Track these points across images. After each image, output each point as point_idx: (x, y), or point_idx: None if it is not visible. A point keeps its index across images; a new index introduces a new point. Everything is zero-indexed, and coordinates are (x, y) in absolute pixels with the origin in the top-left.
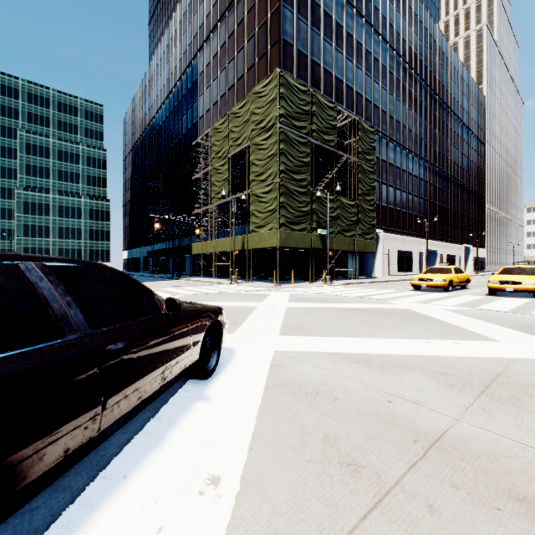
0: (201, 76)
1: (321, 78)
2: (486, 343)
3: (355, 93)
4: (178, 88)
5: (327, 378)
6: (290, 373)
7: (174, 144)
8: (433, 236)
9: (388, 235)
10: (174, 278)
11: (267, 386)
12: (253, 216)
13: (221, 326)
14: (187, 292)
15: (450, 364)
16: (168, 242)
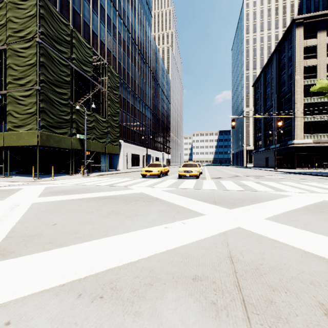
0: None
1: (81, 25)
2: (200, 218)
3: (106, 48)
4: None
5: None
6: None
7: None
8: (149, 146)
9: (126, 144)
10: None
11: None
12: (11, 115)
13: None
14: None
15: (194, 257)
16: None
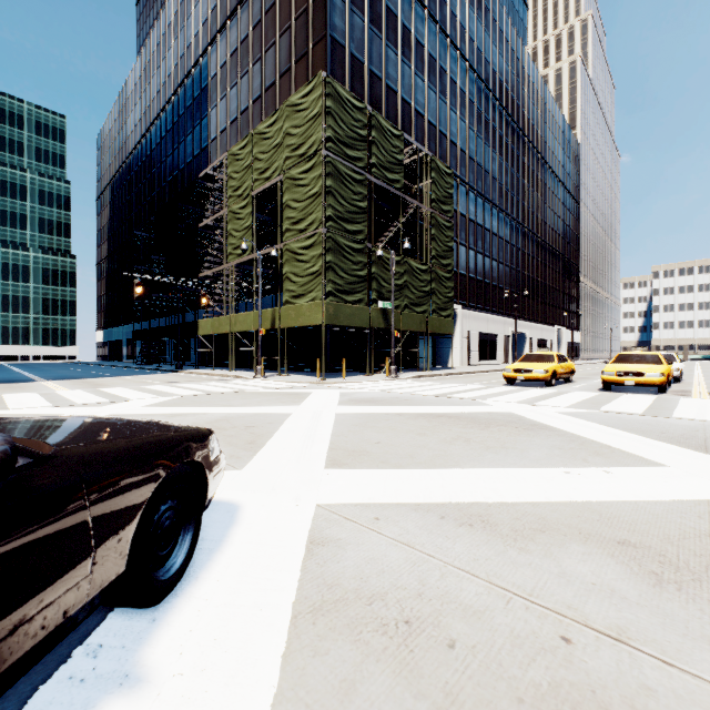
0: (214, 81)
1: (382, 96)
2: (651, 470)
3: (427, 122)
4: (179, 96)
5: (422, 573)
6: (347, 563)
7: (173, 176)
8: (521, 314)
9: (468, 312)
10: (171, 370)
11: (299, 611)
12: (288, 280)
13: (204, 471)
14: (185, 391)
15: (626, 520)
16: (164, 319)
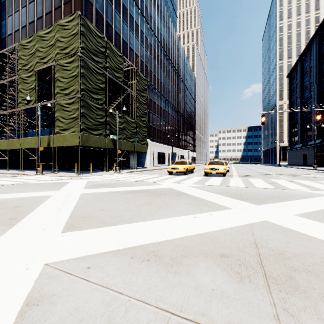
0: (10, 0)
1: (113, 35)
2: (227, 211)
3: (135, 53)
4: None
5: (112, 312)
6: (53, 320)
7: None
8: (174, 145)
9: (153, 143)
10: None
11: None
12: (58, 120)
13: None
14: None
15: (221, 241)
16: None
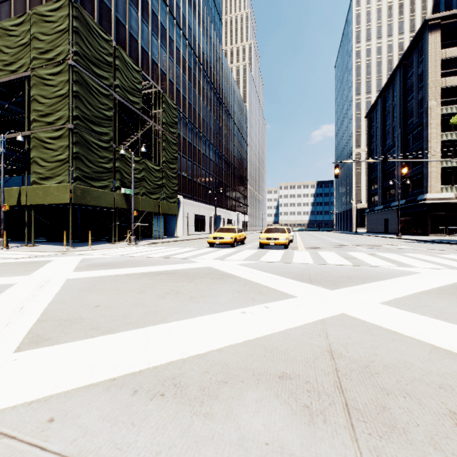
0: None
1: (127, 40)
2: (290, 301)
3: (160, 70)
4: None
5: None
6: None
7: None
8: (219, 204)
9: (187, 201)
10: None
11: None
12: (36, 164)
13: None
14: None
15: (282, 350)
16: None
